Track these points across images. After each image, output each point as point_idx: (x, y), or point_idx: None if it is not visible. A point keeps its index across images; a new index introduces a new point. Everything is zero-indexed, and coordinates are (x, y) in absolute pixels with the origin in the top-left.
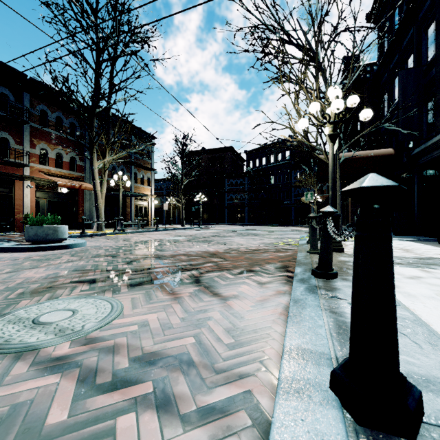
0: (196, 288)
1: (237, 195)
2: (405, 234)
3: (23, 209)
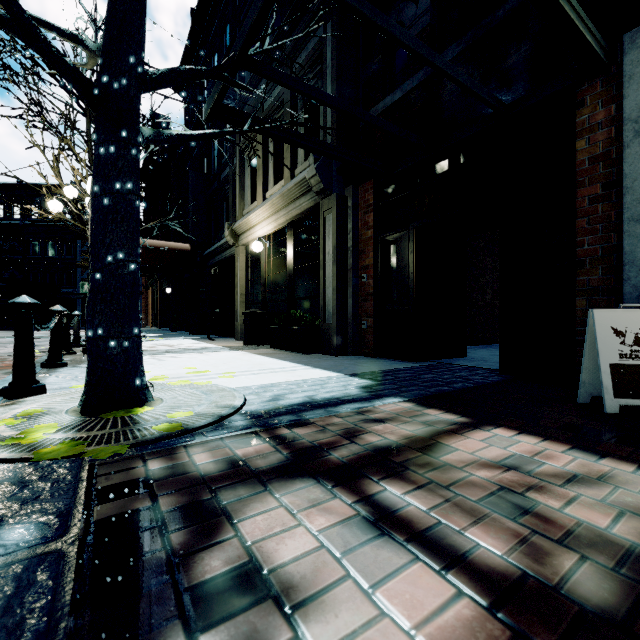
0: None
1: None
2: (199, 333)
3: None
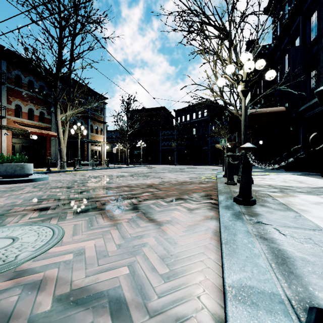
0: (134, 214)
1: (168, 143)
2: (294, 170)
3: (1, 151)
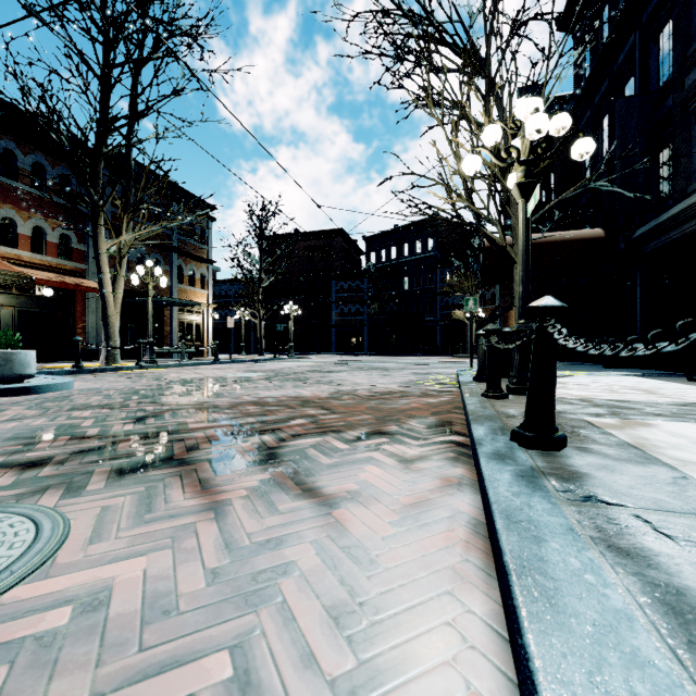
0: (265, 475)
1: (351, 307)
2: (623, 365)
3: None
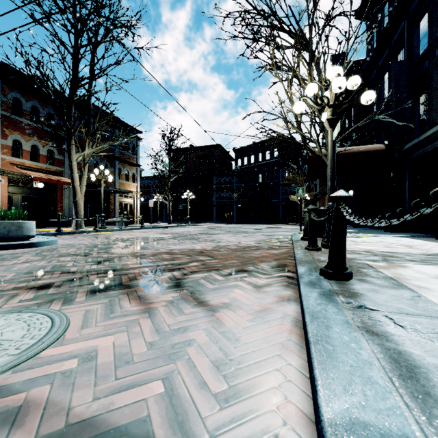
0: (176, 294)
1: (225, 193)
2: (397, 230)
3: None
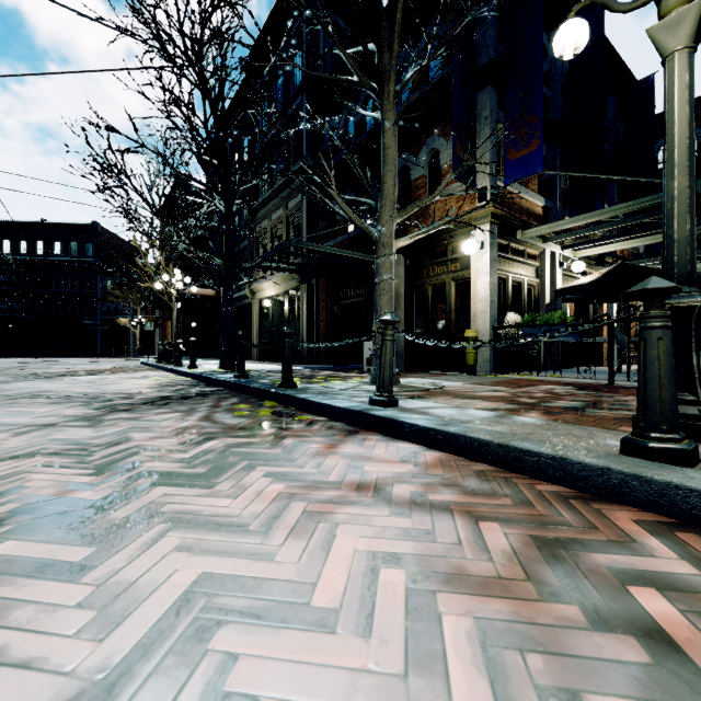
0: (125, 374)
1: None
2: None
3: None
